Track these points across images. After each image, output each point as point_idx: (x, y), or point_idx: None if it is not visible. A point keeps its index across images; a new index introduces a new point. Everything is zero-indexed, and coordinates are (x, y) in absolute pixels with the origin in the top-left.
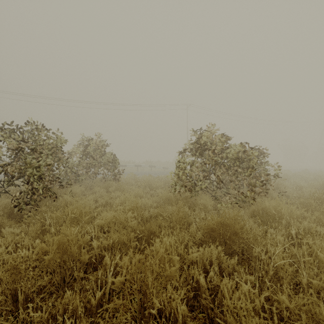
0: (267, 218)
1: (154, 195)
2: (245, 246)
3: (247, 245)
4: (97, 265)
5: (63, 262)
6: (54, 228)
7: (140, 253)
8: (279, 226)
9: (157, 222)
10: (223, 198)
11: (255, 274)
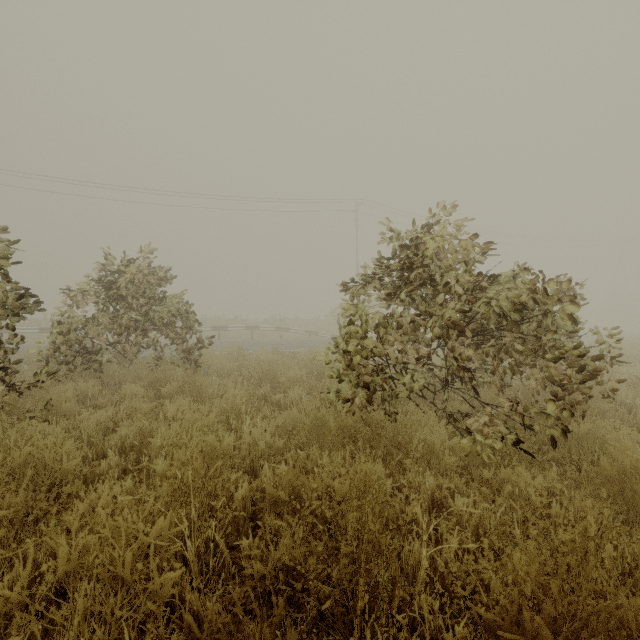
0: None
1: (281, 404)
2: None
3: None
4: None
5: None
6: None
7: None
8: None
9: (276, 556)
10: (473, 420)
11: None
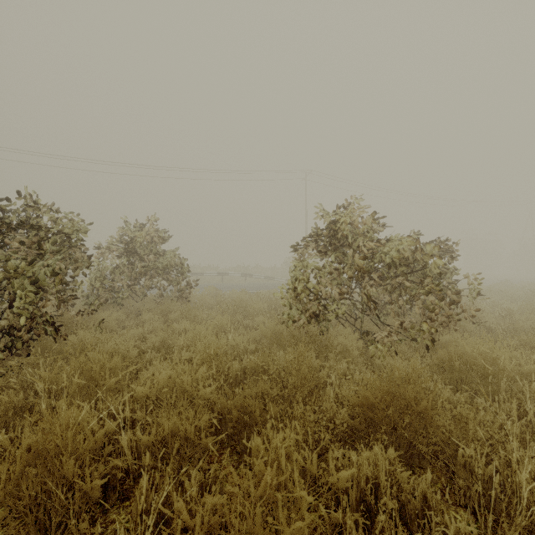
0: (468, 375)
1: (250, 327)
2: (439, 441)
3: (445, 440)
4: (131, 485)
5: (43, 494)
6: (47, 401)
7: (222, 453)
8: (495, 392)
9: (257, 387)
10: (377, 334)
11: (465, 504)
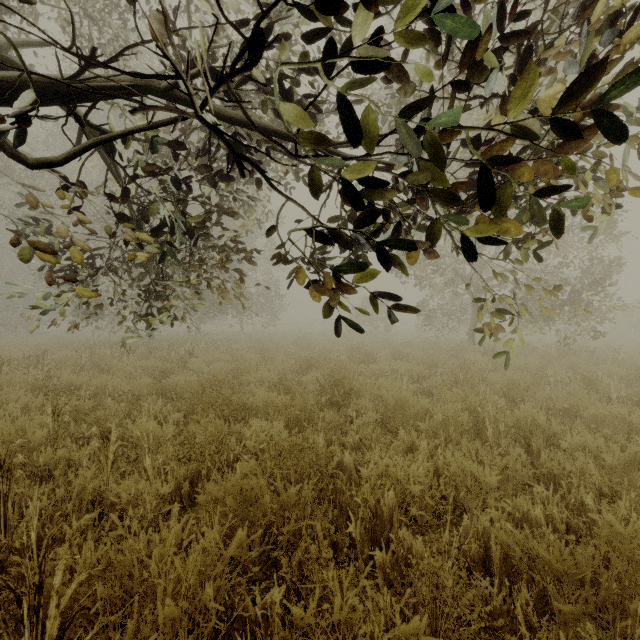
0: None
1: None
2: None
3: None
4: None
5: None
6: None
7: None
8: None
9: None
10: None
11: None
